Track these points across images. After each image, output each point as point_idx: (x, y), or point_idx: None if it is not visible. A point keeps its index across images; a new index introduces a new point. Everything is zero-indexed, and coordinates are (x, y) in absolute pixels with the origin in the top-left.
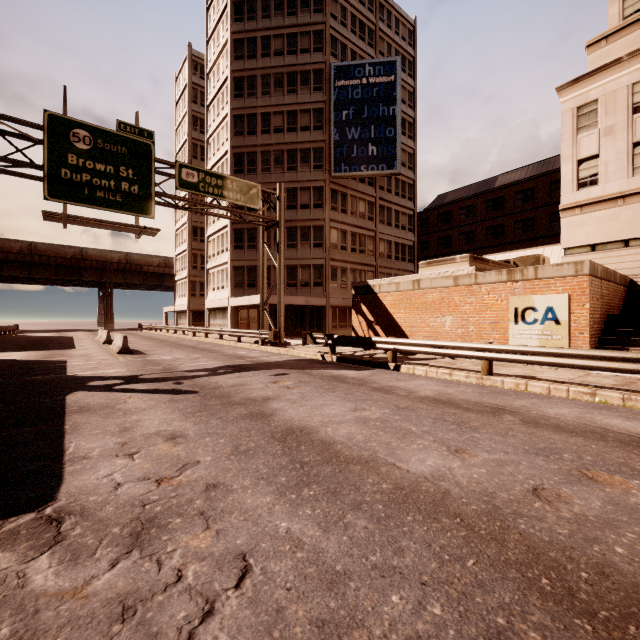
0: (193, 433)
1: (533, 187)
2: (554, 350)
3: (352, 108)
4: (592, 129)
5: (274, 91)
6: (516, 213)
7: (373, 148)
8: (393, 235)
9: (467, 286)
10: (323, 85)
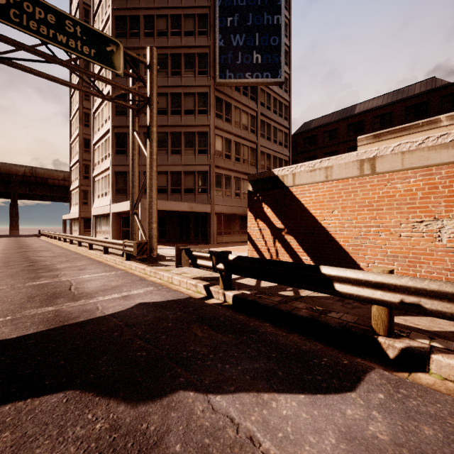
0: None
1: (390, 112)
2: None
3: (237, 15)
4: None
5: None
6: None
7: (258, 56)
8: (272, 149)
9: None
10: None
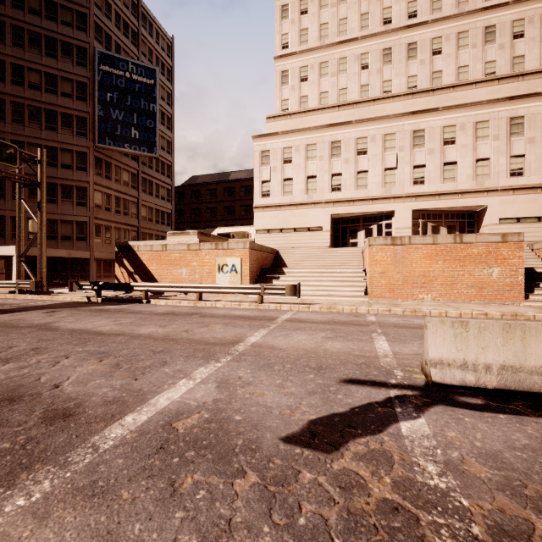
0: (1, 339)
1: (251, 185)
2: (226, 285)
3: (116, 93)
4: (268, 165)
5: (29, 47)
6: (241, 200)
7: (136, 132)
8: (154, 203)
9: (195, 250)
10: (87, 63)
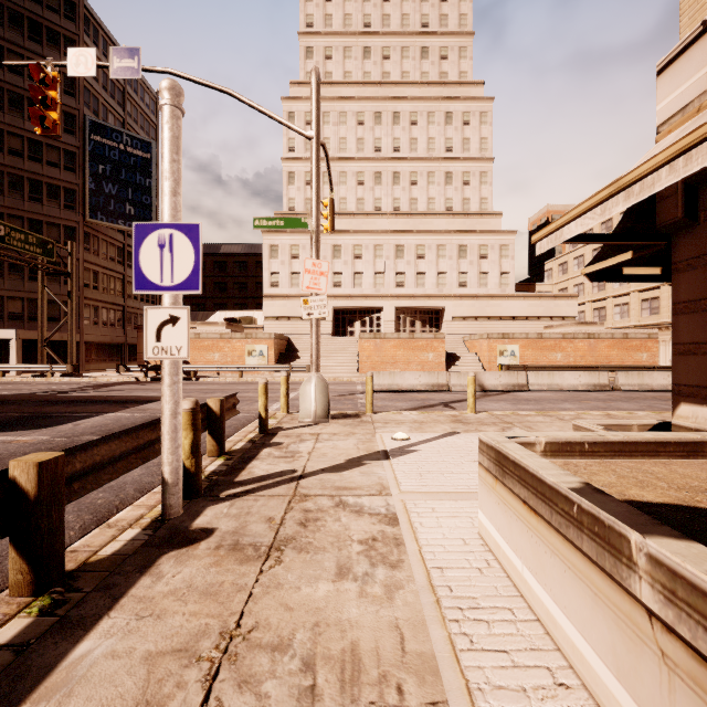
0: None
1: (246, 261)
2: (264, 366)
3: (110, 166)
4: (277, 259)
5: (9, 109)
6: (235, 277)
7: (131, 208)
8: None
9: (227, 339)
10: (76, 131)
